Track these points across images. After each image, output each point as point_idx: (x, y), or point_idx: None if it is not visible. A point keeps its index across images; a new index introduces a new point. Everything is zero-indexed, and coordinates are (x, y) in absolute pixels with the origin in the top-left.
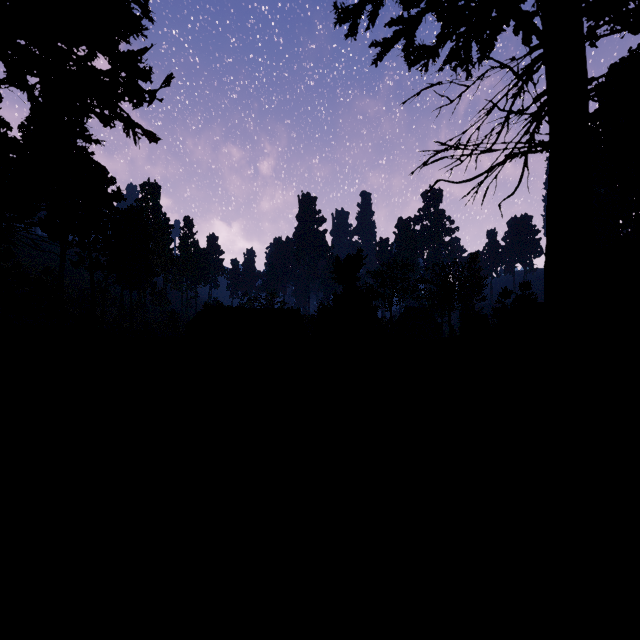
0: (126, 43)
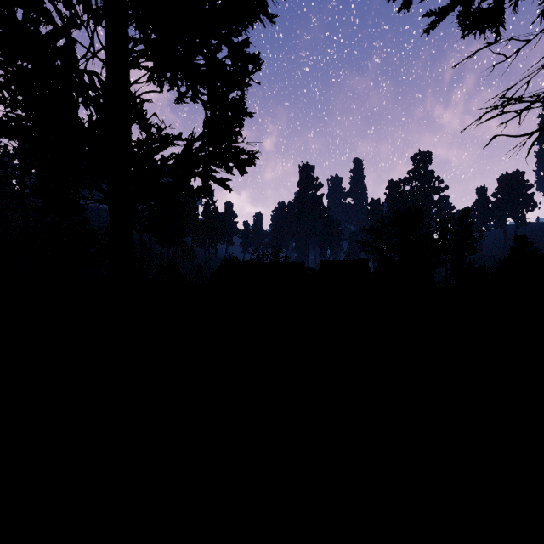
0: (241, 35)
